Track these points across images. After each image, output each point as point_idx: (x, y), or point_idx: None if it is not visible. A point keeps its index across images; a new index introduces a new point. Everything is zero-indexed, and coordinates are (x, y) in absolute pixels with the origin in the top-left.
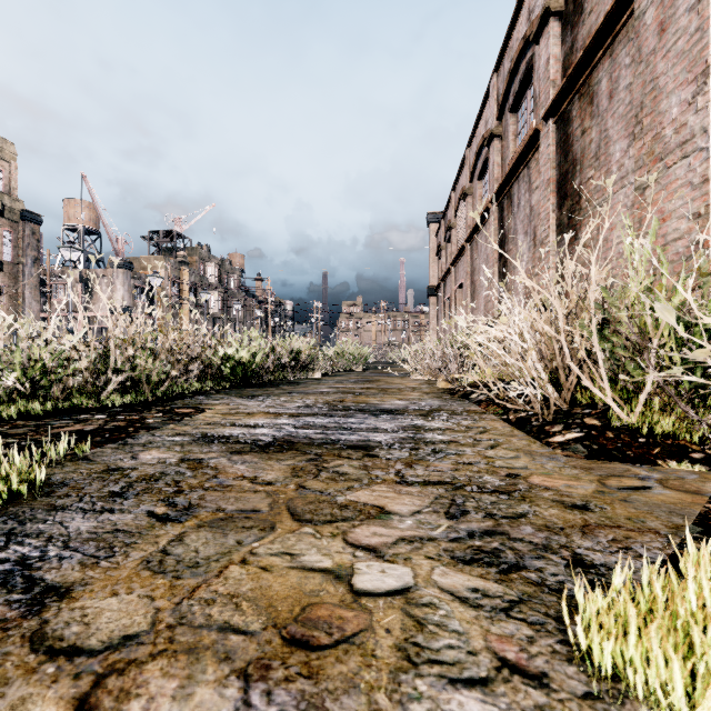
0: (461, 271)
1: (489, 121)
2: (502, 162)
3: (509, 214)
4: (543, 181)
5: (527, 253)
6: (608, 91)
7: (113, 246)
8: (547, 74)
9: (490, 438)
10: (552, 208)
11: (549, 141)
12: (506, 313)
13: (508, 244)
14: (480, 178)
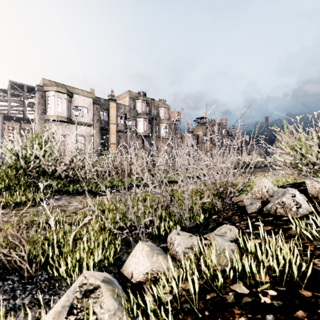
0: None
1: None
2: None
3: None
4: None
5: None
6: None
7: (188, 126)
8: None
9: None
10: None
11: None
12: None
13: None
14: None
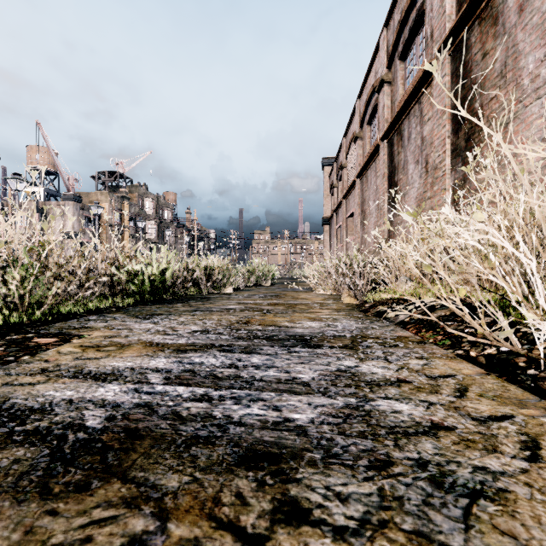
0: (352, 203)
1: (379, 71)
2: (391, 105)
3: (399, 148)
4: (438, 111)
5: (418, 180)
6: (517, 5)
7: (65, 182)
8: (441, 11)
9: (492, 411)
10: (447, 134)
11: (444, 72)
12: (395, 235)
13: (398, 175)
14: (369, 123)
